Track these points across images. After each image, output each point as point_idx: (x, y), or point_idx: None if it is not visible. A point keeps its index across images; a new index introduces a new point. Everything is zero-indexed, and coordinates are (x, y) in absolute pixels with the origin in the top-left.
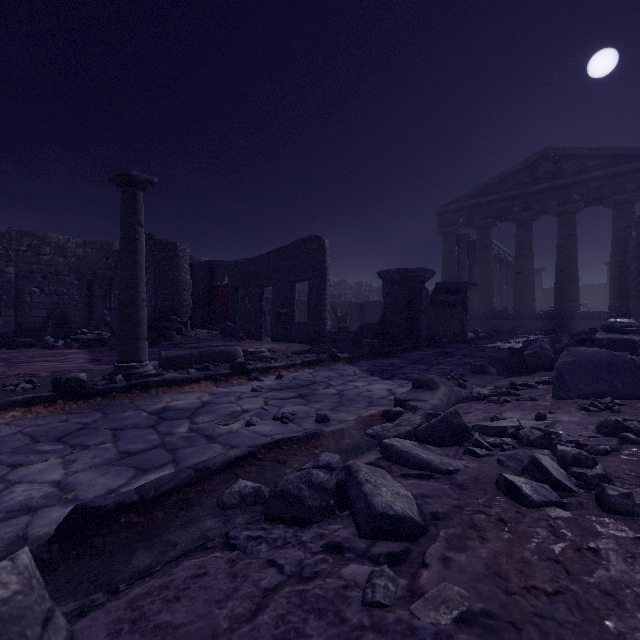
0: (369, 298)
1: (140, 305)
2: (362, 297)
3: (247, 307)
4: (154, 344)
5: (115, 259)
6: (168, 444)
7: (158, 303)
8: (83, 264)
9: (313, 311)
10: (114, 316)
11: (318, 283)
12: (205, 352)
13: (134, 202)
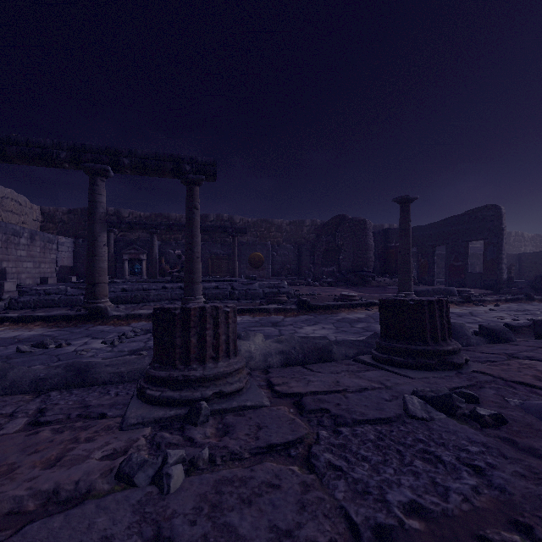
0: (519, 248)
1: (411, 263)
2: (510, 247)
3: (420, 261)
4: (366, 285)
5: (318, 232)
6: (483, 322)
7: (355, 260)
8: (289, 236)
9: (489, 264)
10: (317, 268)
11: (495, 242)
12: (435, 289)
13: (408, 211)
